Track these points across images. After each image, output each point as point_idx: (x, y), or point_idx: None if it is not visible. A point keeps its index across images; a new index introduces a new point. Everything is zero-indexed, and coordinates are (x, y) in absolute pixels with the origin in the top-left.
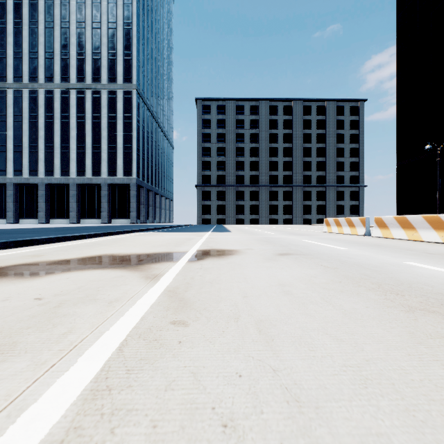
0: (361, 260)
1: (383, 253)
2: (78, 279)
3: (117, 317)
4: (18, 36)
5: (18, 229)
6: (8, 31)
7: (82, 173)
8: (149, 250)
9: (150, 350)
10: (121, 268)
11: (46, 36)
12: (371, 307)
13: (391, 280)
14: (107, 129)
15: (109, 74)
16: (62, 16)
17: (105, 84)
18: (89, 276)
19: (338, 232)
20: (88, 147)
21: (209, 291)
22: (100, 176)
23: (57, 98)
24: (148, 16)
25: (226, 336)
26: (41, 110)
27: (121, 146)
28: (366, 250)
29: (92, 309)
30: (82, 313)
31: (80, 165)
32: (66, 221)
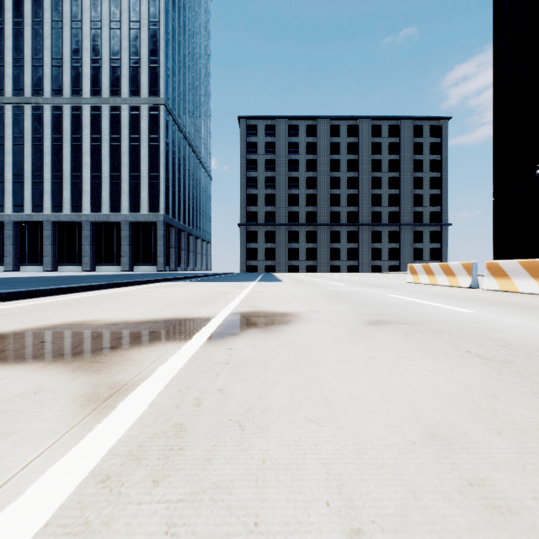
0: (529, 338)
1: None
2: None
3: None
4: (18, 39)
5: None
6: (6, 33)
7: (97, 209)
8: (153, 313)
9: None
10: (61, 362)
11: (53, 39)
12: None
13: None
14: (129, 154)
15: (131, 86)
16: (72, 14)
17: (125, 98)
18: None
19: (429, 283)
20: (105, 176)
21: (228, 479)
22: (119, 212)
23: (66, 115)
24: (180, 15)
25: None
26: (47, 131)
27: (145, 175)
28: (506, 313)
29: None
30: None
31: (95, 199)
32: (77, 268)
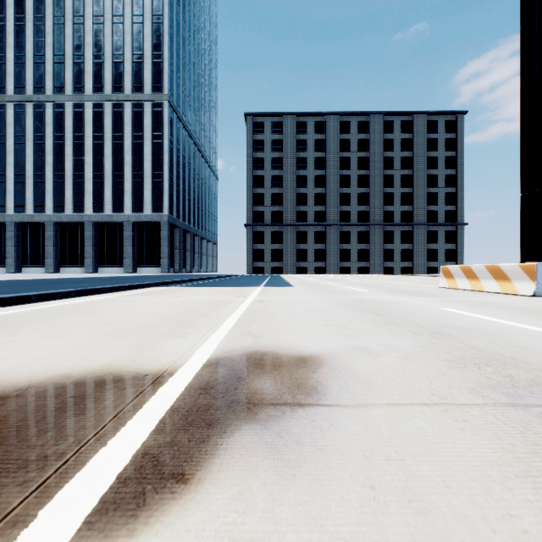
0: None
1: None
2: None
3: None
4: (20, 36)
5: None
6: (8, 30)
7: (99, 209)
8: (74, 354)
9: None
10: None
11: (54, 35)
12: None
13: None
14: (132, 152)
15: (134, 82)
16: (74, 9)
17: (128, 94)
18: None
19: (471, 289)
20: (107, 175)
21: None
22: (122, 212)
23: (68, 113)
24: (185, 9)
25: None
26: (49, 129)
27: (148, 174)
28: None
29: None
30: None
31: (98, 198)
32: (80, 270)
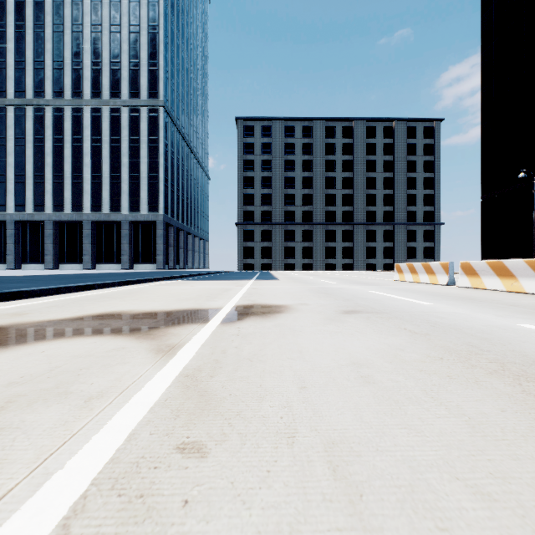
0: (457, 321)
1: (482, 310)
2: (56, 354)
3: (89, 433)
4: (20, 42)
5: (14, 277)
6: (8, 36)
7: (98, 209)
8: (171, 305)
9: (122, 529)
10: (126, 335)
11: (54, 42)
12: (510, 411)
13: (515, 356)
14: (129, 155)
15: (130, 88)
16: (73, 17)
17: (125, 100)
18: (75, 348)
19: (413, 281)
20: (105, 177)
21: (247, 375)
22: (119, 212)
23: (67, 117)
24: (179, 18)
25: (273, 486)
26: (49, 132)
27: (145, 176)
28: (458, 305)
29: (53, 415)
30: (33, 423)
31: (96, 198)
32: (78, 267)
